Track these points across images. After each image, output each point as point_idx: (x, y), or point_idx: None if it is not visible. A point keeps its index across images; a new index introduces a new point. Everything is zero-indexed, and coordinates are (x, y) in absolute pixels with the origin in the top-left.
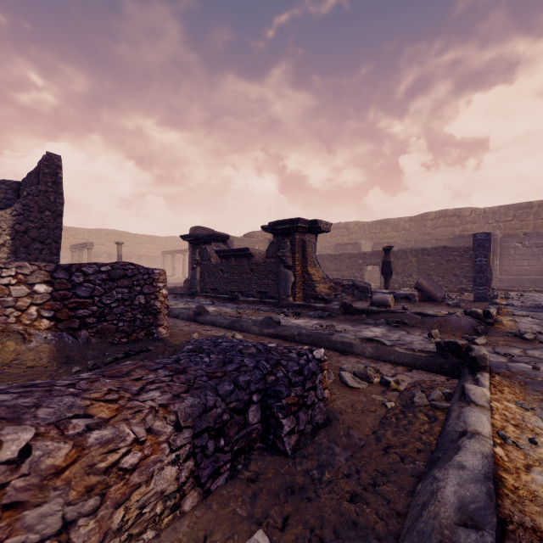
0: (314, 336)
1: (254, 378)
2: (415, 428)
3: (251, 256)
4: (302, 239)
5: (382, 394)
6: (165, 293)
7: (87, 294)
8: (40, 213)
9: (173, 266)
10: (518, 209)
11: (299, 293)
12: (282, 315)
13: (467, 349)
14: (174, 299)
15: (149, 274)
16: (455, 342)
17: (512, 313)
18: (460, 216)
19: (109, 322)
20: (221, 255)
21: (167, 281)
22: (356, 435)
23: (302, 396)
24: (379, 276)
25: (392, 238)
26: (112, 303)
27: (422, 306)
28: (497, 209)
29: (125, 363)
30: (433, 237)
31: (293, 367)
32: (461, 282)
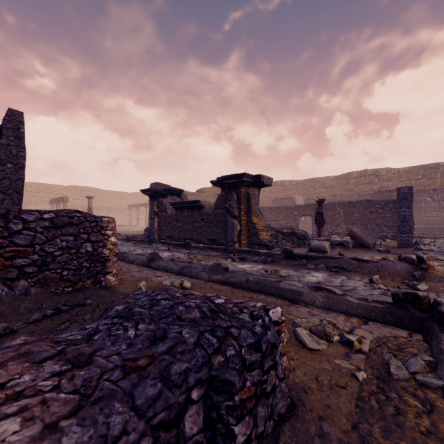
0: (261, 283)
1: (193, 365)
2: (410, 422)
3: (202, 207)
4: (247, 192)
5: (346, 359)
6: (113, 240)
7: (27, 242)
8: (2, 165)
9: (137, 217)
10: (427, 169)
11: (244, 240)
12: (230, 260)
13: (428, 301)
14: (134, 245)
15: (97, 222)
16: (415, 293)
17: (435, 258)
18: (378, 175)
19: (52, 271)
20: (176, 207)
21: (132, 229)
22: (332, 433)
23: (260, 382)
24: (311, 225)
25: (321, 194)
26: (55, 251)
27: (356, 252)
28: (409, 169)
29: (13, 342)
30: (356, 193)
31: (248, 339)
32: (382, 231)
